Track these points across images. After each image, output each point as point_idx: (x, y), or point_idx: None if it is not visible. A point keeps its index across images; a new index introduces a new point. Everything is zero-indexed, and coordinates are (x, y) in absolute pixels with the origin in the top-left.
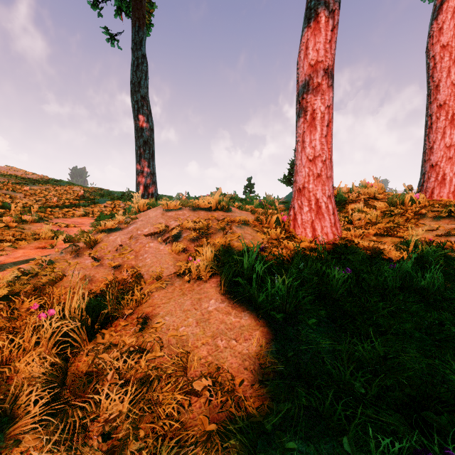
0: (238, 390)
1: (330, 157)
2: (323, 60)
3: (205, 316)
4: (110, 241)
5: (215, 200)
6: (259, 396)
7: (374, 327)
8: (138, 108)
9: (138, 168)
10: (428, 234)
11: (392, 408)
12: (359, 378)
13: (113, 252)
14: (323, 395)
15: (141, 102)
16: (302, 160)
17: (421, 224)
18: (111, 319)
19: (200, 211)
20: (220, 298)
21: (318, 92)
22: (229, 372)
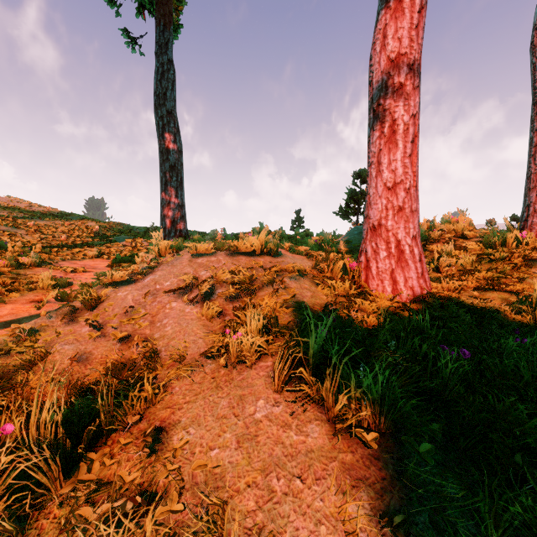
0: None
1: (415, 184)
2: (407, 51)
3: (250, 429)
4: (118, 299)
5: (260, 241)
6: None
7: (524, 456)
8: (164, 125)
9: (163, 199)
10: None
11: None
12: None
13: (121, 316)
14: None
15: (166, 118)
16: (377, 188)
17: (535, 273)
18: (105, 432)
19: (240, 256)
20: (272, 398)
21: (401, 96)
22: None
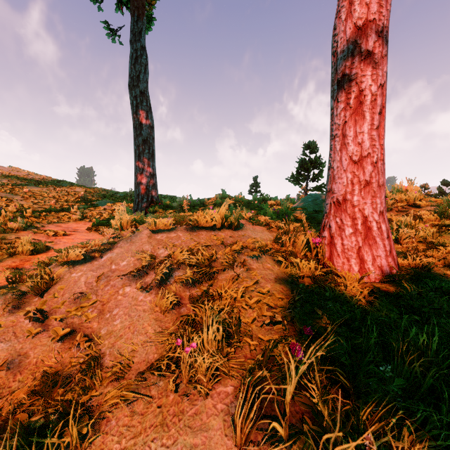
0: None
1: (382, 157)
2: (375, 18)
3: None
4: (71, 281)
5: (221, 214)
6: None
7: None
8: (137, 104)
9: (137, 169)
10: None
11: None
12: None
13: (69, 303)
14: None
15: (140, 98)
16: (342, 161)
17: None
18: None
19: (200, 231)
20: None
21: (368, 65)
22: None
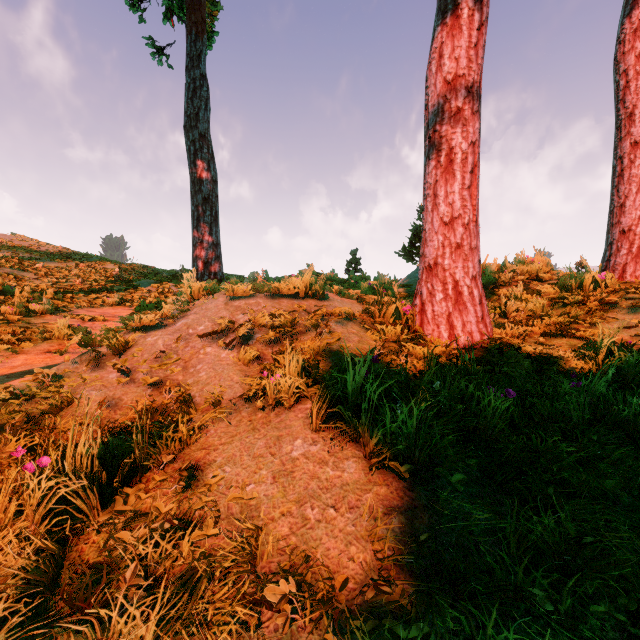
0: (339, 599)
1: (475, 219)
2: (465, 73)
3: (286, 466)
4: (147, 344)
5: (305, 282)
6: (373, 610)
7: (556, 487)
8: (196, 151)
9: (195, 237)
10: (622, 334)
11: (598, 636)
12: (540, 581)
13: (151, 362)
14: (480, 610)
15: (199, 142)
16: (433, 223)
17: (610, 318)
18: (140, 470)
19: (281, 299)
20: (310, 437)
21: (458, 122)
22: (325, 566)
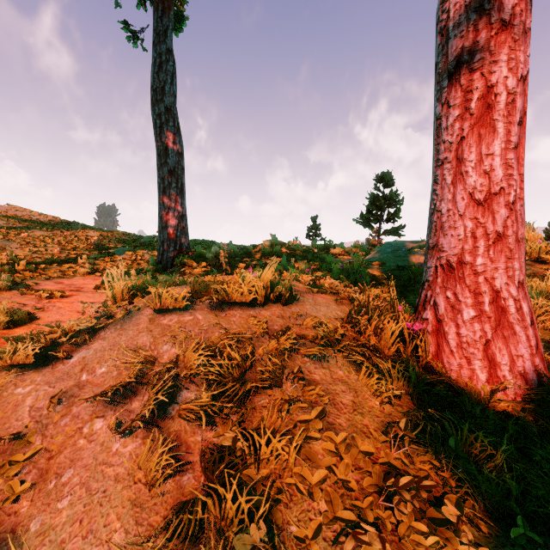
0: None
1: (522, 194)
2: None
3: None
4: (9, 403)
5: (265, 281)
6: None
7: None
8: (162, 124)
9: (161, 209)
10: None
11: None
12: None
13: None
14: None
15: (165, 116)
16: (457, 201)
17: None
18: None
19: (232, 310)
20: None
21: (503, 44)
22: None
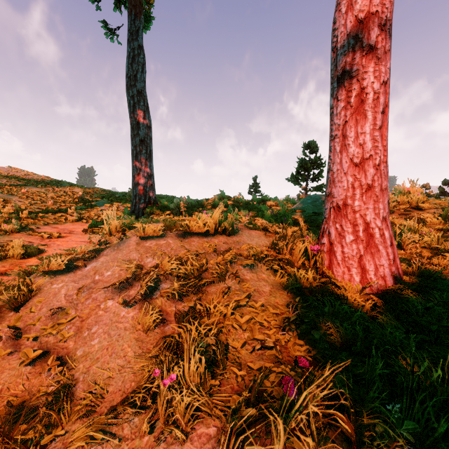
0: None
1: (385, 159)
2: (378, 10)
3: None
4: (50, 293)
5: (215, 219)
6: None
7: None
8: (134, 104)
9: (134, 170)
10: None
11: None
12: None
13: (46, 319)
14: None
15: (137, 97)
16: (342, 164)
17: None
18: None
19: (192, 237)
20: None
21: (370, 61)
22: None
